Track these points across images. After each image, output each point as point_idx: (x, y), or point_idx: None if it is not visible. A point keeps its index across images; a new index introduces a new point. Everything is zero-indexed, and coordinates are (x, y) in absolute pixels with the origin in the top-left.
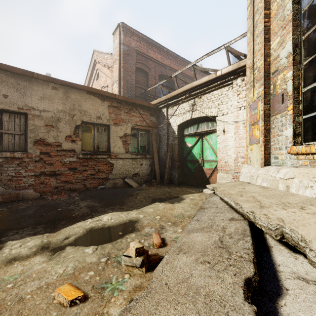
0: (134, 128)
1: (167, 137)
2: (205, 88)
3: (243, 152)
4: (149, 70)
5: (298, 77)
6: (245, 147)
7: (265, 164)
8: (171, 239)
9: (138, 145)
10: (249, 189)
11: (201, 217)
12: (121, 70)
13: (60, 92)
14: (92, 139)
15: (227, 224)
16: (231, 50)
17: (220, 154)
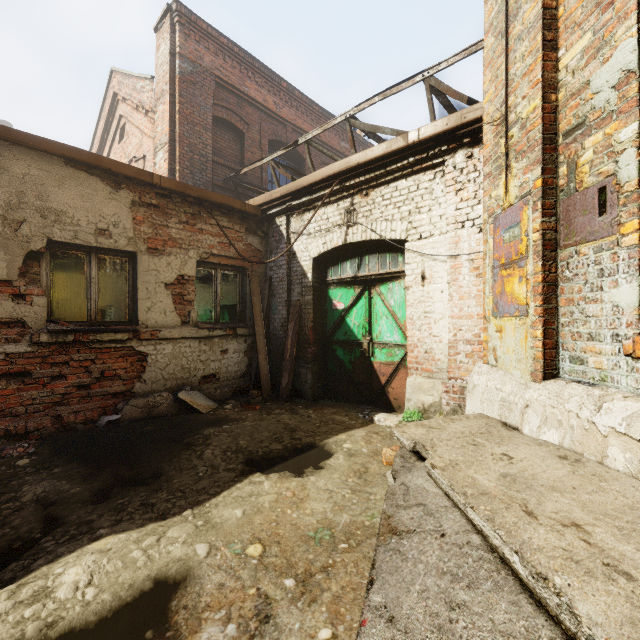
0: (204, 262)
1: (288, 284)
2: (379, 171)
3: (469, 329)
4: (246, 127)
5: None
6: (474, 318)
7: (545, 373)
8: None
9: (216, 305)
10: (530, 467)
11: (398, 592)
12: (175, 120)
13: None
14: (82, 291)
15: None
16: (439, 86)
17: (414, 332)
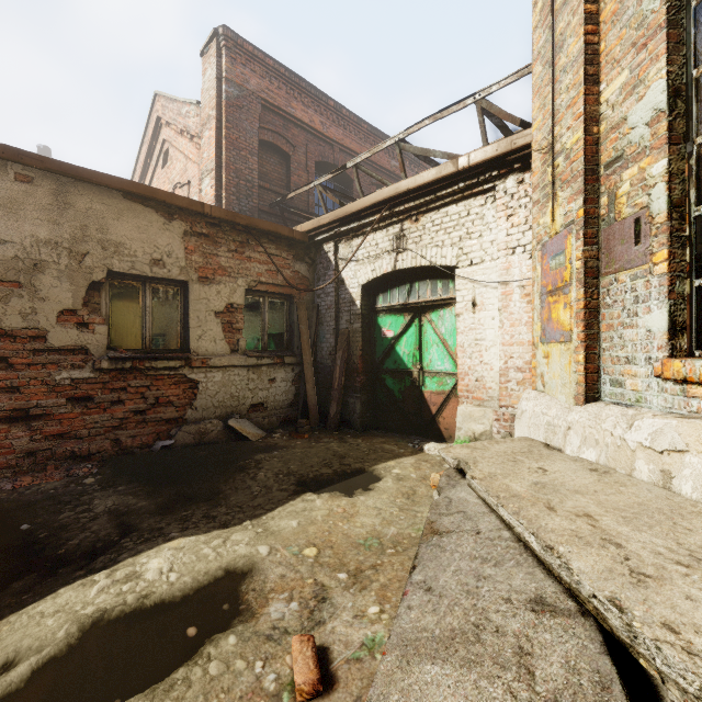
0: (252, 290)
1: (336, 312)
2: (429, 197)
3: (520, 356)
4: (292, 149)
5: (683, 177)
6: (525, 345)
7: (587, 397)
8: (349, 654)
9: (264, 333)
10: (561, 477)
11: (436, 572)
12: (221, 146)
13: (42, 189)
14: (138, 320)
15: (530, 634)
16: (491, 109)
17: (465, 360)
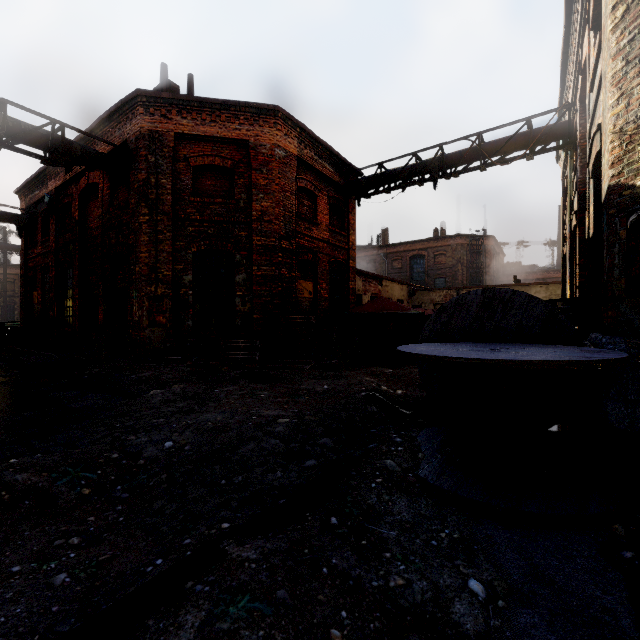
0: None
1: None
2: None
3: None
4: None
5: None
6: None
7: None
8: None
9: None
10: None
11: None
12: None
13: (543, 288)
14: None
15: None
16: None
17: None
